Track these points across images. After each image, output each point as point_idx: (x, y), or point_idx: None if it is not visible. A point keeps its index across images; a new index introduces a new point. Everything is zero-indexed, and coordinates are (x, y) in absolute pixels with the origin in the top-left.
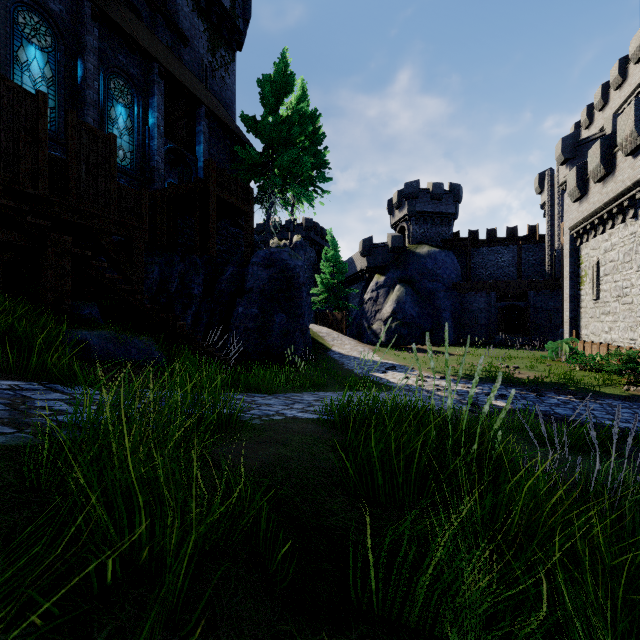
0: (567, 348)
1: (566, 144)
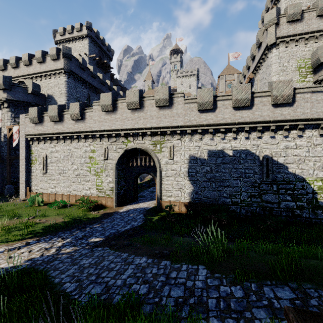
0: (40, 199)
1: (6, 80)
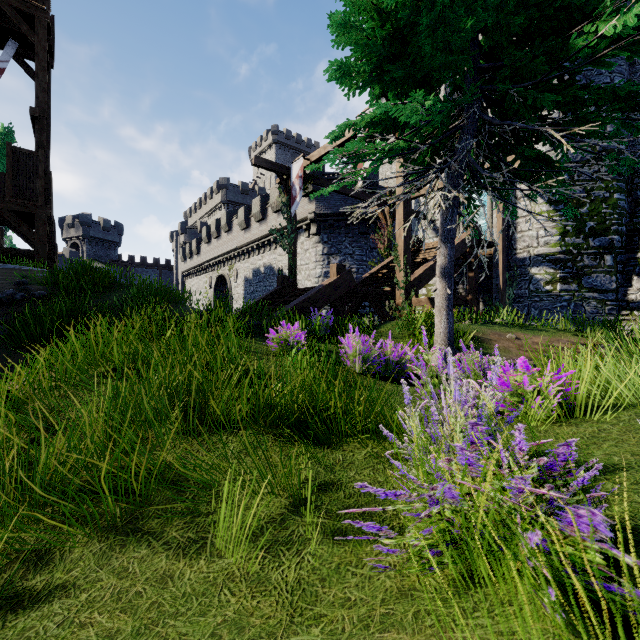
0: None
1: (183, 226)
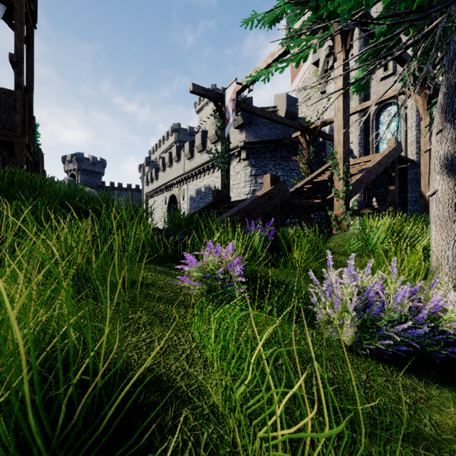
0: None
1: (147, 160)
